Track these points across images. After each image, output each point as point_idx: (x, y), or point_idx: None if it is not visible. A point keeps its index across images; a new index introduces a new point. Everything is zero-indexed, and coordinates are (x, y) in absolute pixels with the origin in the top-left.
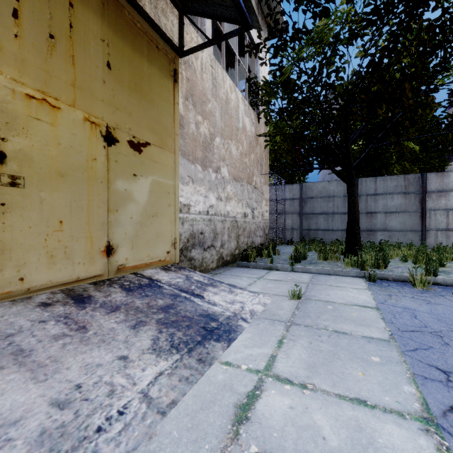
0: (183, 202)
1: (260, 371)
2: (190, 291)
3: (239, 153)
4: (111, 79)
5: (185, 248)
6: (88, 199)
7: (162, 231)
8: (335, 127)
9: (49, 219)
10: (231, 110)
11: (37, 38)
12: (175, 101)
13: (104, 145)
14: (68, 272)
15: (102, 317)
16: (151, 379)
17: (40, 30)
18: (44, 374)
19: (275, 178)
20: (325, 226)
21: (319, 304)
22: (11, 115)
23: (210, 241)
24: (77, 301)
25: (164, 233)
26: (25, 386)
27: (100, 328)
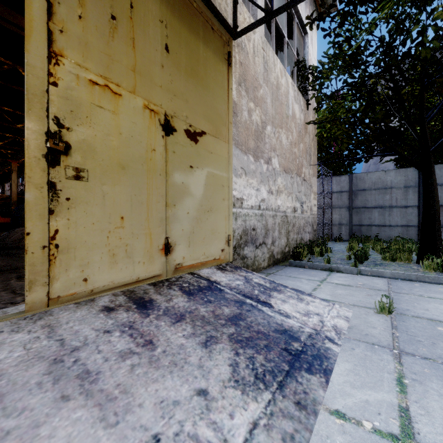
0: (236, 196)
1: (396, 437)
2: (254, 297)
3: (289, 143)
4: (169, 63)
5: (238, 246)
6: (148, 193)
7: (217, 227)
8: (416, 101)
9: (111, 215)
10: (282, 96)
11: (100, 19)
12: (229, 87)
13: (162, 134)
14: (128, 272)
15: (168, 328)
16: (245, 433)
17: (103, 10)
18: (114, 413)
19: (318, 170)
20: (381, 221)
21: (423, 323)
22: (76, 103)
23: (262, 238)
24: (139, 306)
25: (219, 229)
26: (94, 433)
27: (168, 344)
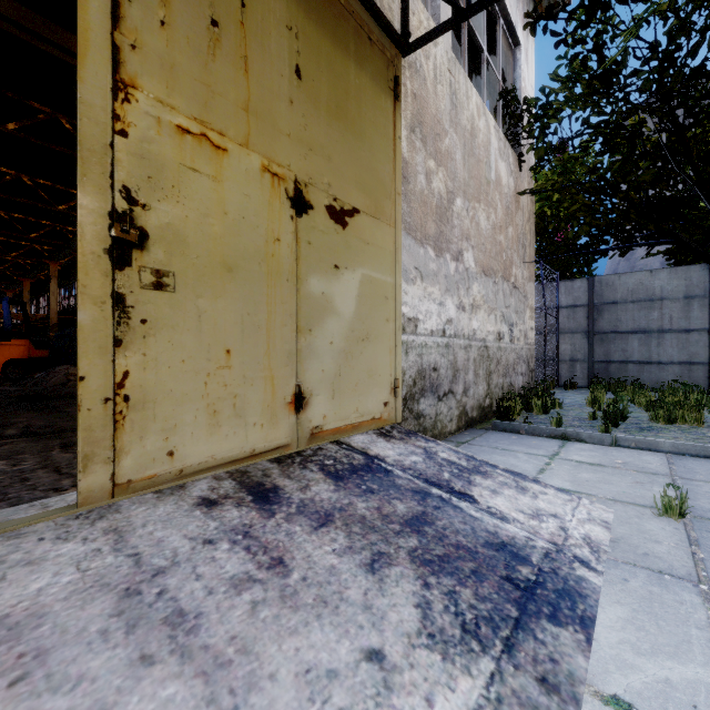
0: (407, 315)
1: None
2: (444, 485)
3: (491, 226)
4: (301, 97)
5: (409, 397)
6: (268, 310)
7: (376, 366)
8: None
9: (211, 347)
10: (479, 148)
11: (194, 27)
12: (396, 134)
13: (291, 214)
14: (238, 440)
15: (308, 538)
16: None
17: (198, 12)
18: (230, 691)
19: (535, 271)
20: (643, 355)
21: None
22: (156, 164)
23: (447, 384)
24: (258, 498)
25: (380, 369)
26: None
27: (309, 566)
